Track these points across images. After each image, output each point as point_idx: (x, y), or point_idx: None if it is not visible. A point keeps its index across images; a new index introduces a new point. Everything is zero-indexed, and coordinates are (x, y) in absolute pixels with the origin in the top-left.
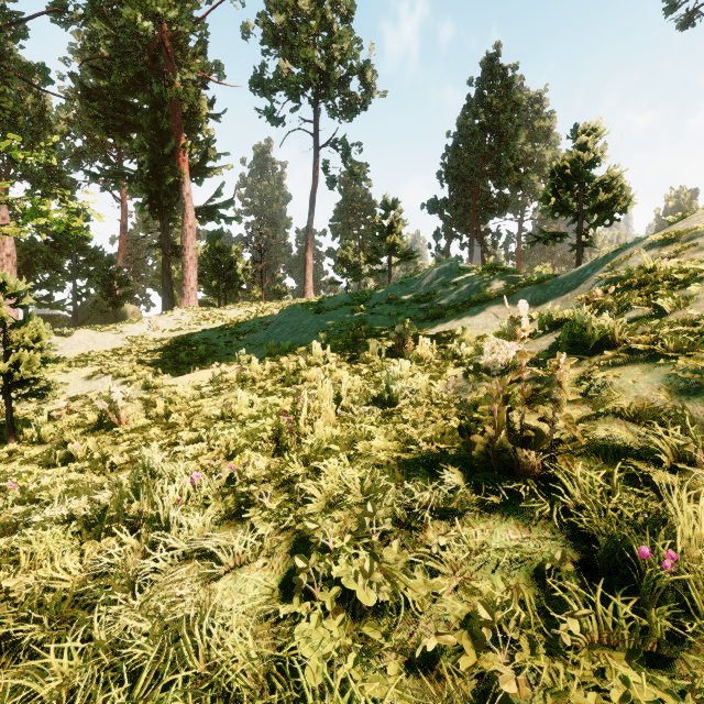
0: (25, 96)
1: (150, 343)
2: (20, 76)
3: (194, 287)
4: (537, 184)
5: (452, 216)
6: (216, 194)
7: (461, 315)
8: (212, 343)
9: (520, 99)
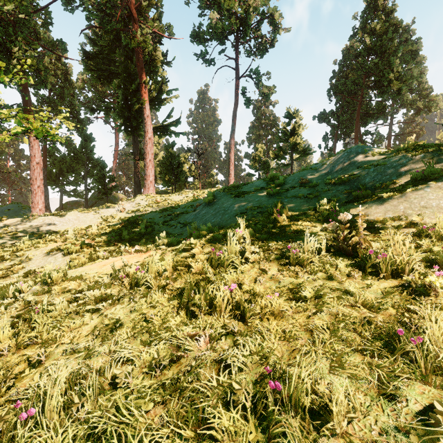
0: (56, 65)
1: (114, 221)
2: (46, 47)
3: (152, 180)
4: (405, 95)
5: (338, 122)
6: (168, 116)
7: (405, 195)
8: (154, 222)
9: (401, 21)
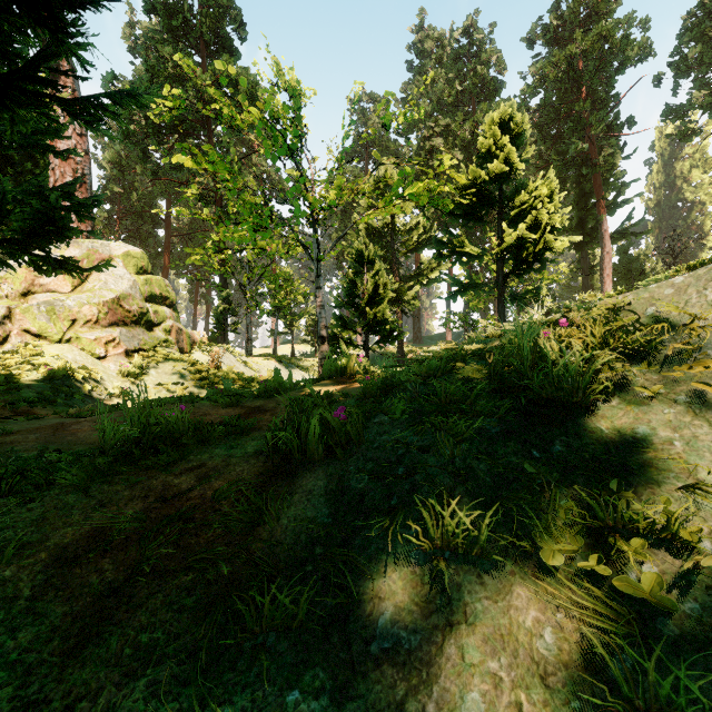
0: None
1: None
2: None
3: None
4: None
5: None
6: (626, 219)
7: None
8: None
9: None
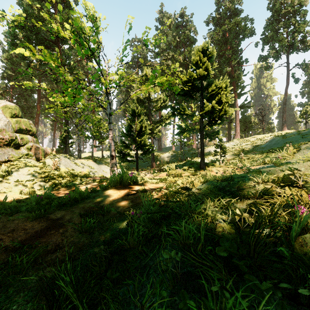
0: None
1: (230, 149)
2: None
3: (238, 132)
4: None
5: None
6: (244, 100)
7: None
8: (249, 148)
9: None
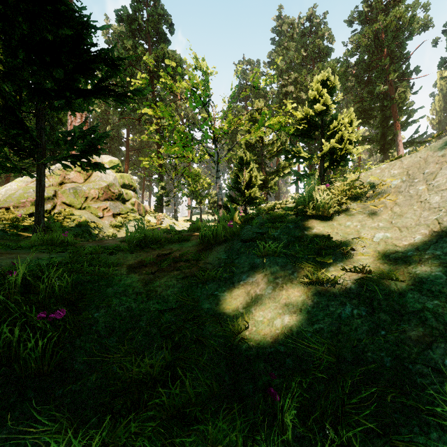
0: None
1: None
2: None
3: None
4: None
5: None
6: (414, 133)
7: None
8: None
9: None
